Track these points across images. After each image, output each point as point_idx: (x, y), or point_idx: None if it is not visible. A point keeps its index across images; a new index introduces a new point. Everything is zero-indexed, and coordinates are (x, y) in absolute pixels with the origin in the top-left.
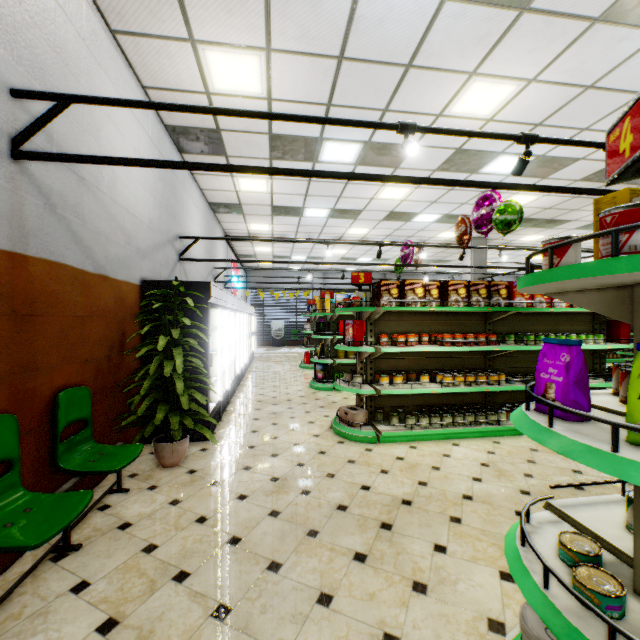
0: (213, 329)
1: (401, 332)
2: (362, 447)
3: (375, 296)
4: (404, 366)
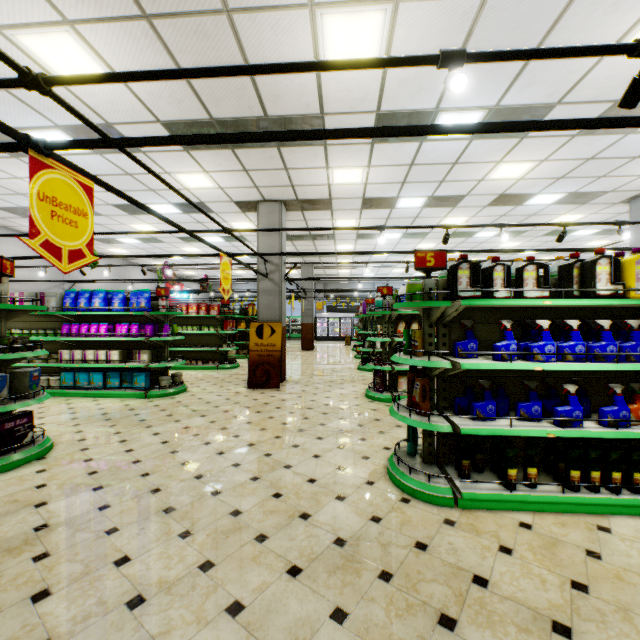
0: None
1: None
2: None
3: None
4: None
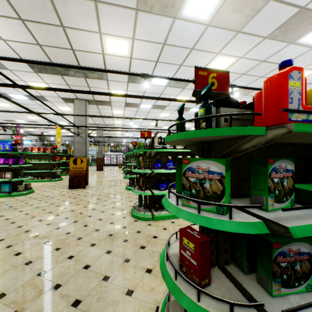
0: None
1: None
2: None
3: None
4: None
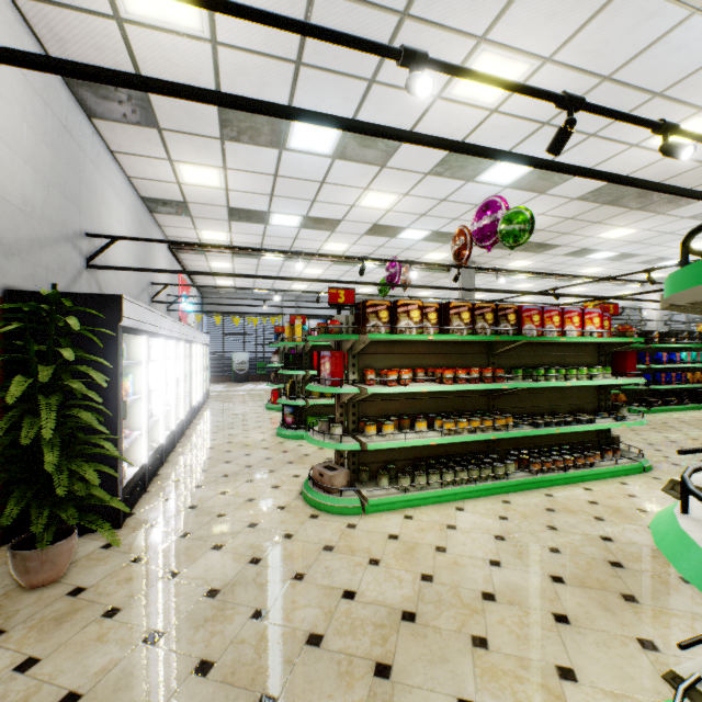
0: (131, 364)
1: (391, 367)
2: (343, 522)
3: (359, 320)
4: (395, 410)
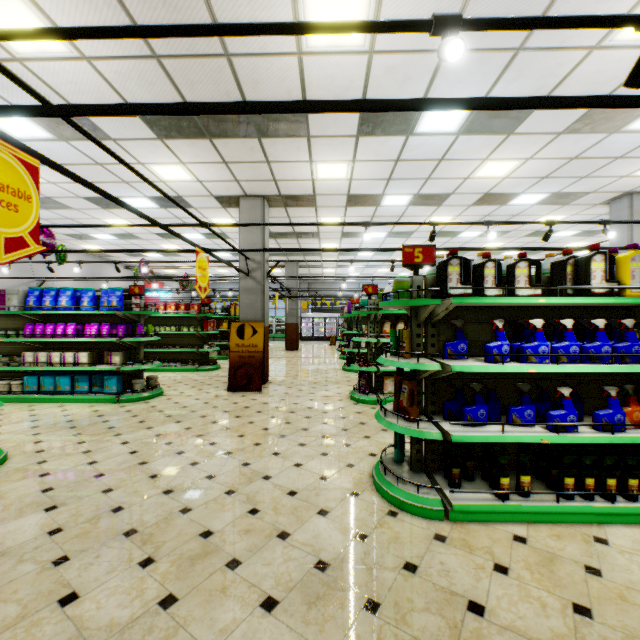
0: None
1: None
2: None
3: None
4: None
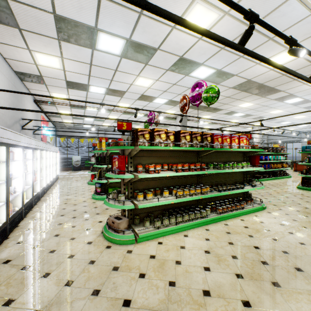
0: None
1: (151, 163)
2: (125, 249)
3: (134, 139)
4: (152, 185)
